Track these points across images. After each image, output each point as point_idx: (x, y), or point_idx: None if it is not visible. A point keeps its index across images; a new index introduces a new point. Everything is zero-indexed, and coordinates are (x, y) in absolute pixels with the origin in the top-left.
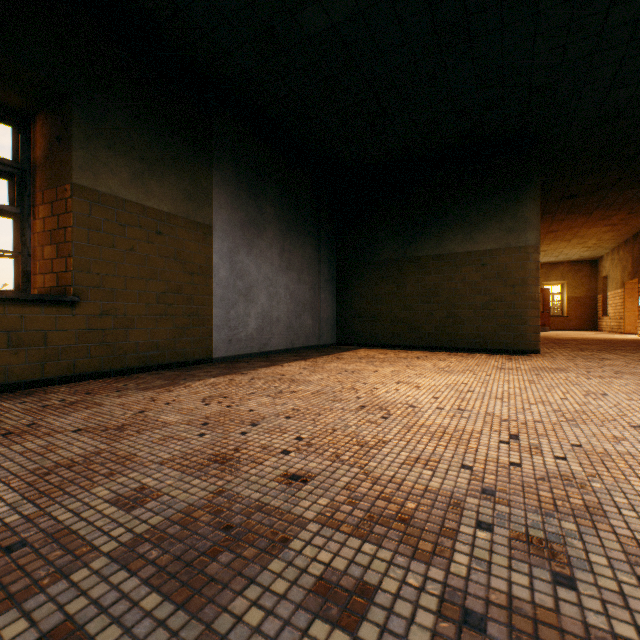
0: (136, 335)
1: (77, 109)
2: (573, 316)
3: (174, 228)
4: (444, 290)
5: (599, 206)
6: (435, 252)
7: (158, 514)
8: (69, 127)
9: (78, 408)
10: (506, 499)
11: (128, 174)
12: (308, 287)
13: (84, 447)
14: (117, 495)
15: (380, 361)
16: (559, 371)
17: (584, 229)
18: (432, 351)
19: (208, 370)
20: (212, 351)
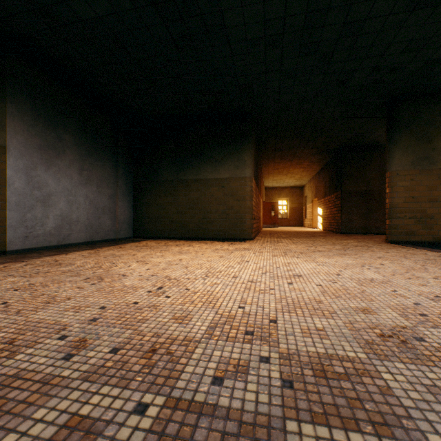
0: None
1: None
2: (292, 218)
3: None
4: (201, 202)
5: (295, 157)
6: (196, 177)
7: None
8: None
9: None
10: (101, 322)
11: None
12: (107, 197)
13: None
14: None
15: (148, 248)
16: (246, 250)
17: (292, 169)
18: (193, 240)
19: None
20: (6, 245)
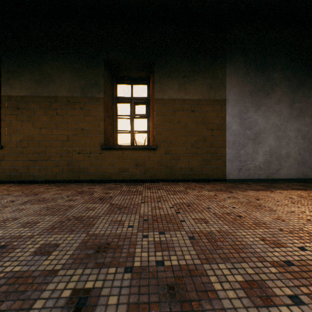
0: (181, 163)
1: (156, 67)
2: None
3: (201, 106)
4: None
5: None
6: None
7: (27, 265)
8: (154, 76)
9: (133, 194)
10: None
11: (177, 86)
12: None
13: (97, 212)
14: (51, 243)
15: None
16: None
17: None
18: None
19: (214, 186)
20: (226, 175)
